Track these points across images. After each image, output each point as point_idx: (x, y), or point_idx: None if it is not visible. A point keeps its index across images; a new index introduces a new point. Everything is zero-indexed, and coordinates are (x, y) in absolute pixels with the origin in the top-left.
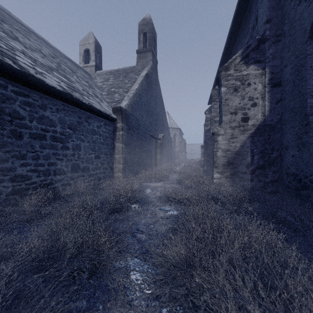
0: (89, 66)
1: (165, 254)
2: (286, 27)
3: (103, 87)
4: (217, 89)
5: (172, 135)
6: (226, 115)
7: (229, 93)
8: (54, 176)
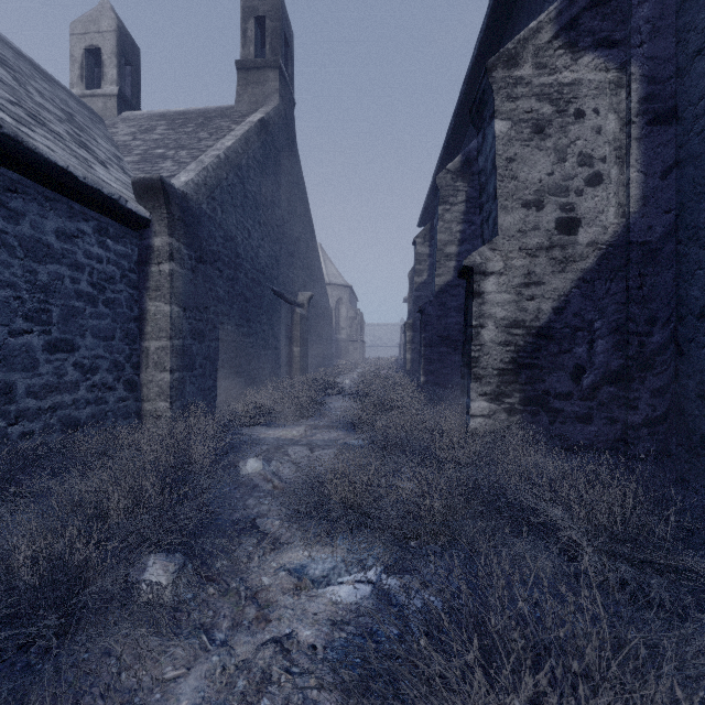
0: (101, 95)
1: None
2: None
3: (131, 145)
4: (452, 172)
5: (332, 302)
6: (510, 209)
7: (518, 138)
8: None
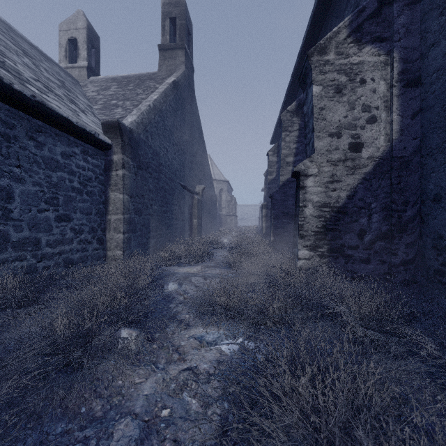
0: (77, 67)
1: None
2: None
3: (97, 98)
4: (290, 111)
5: (217, 191)
6: (322, 138)
7: (326, 96)
8: None
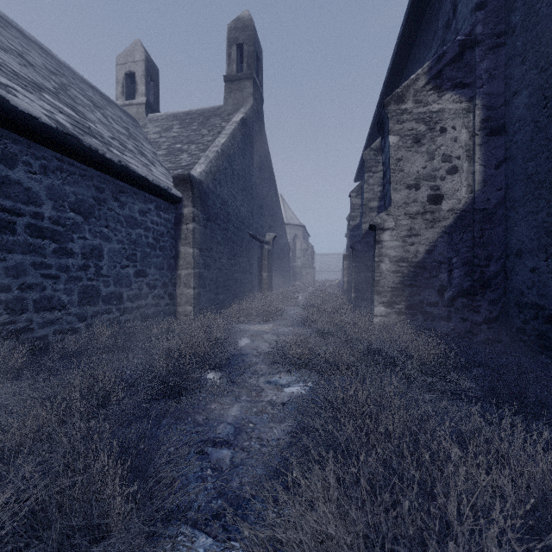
0: (135, 104)
1: (283, 542)
2: (518, 15)
3: (159, 142)
4: (374, 149)
5: (290, 238)
6: (399, 190)
7: (404, 146)
8: (35, 314)
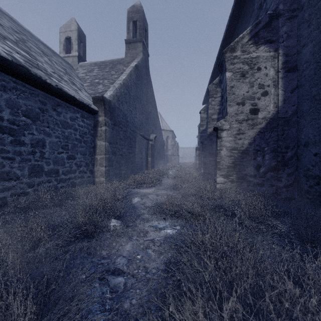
0: (71, 56)
1: None
2: None
3: (85, 78)
4: (215, 84)
5: (164, 138)
6: (232, 105)
7: (235, 79)
8: None
